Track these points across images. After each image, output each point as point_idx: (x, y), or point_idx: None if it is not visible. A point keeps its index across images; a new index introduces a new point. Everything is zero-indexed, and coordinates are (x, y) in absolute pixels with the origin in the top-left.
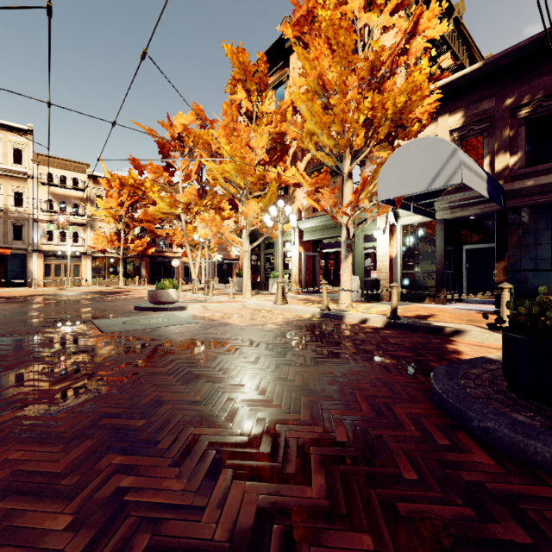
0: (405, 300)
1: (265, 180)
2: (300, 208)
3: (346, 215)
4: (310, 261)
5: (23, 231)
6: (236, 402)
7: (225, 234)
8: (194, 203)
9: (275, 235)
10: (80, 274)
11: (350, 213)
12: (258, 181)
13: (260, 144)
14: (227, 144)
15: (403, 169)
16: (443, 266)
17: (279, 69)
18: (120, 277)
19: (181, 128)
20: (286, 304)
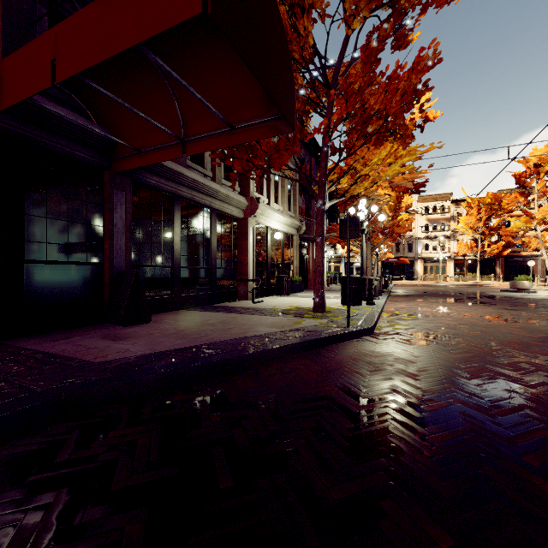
0: None
1: None
2: None
3: None
4: None
5: (412, 246)
6: (542, 303)
7: None
8: None
9: None
10: (445, 272)
11: None
12: None
13: None
14: None
15: None
16: None
17: None
18: (477, 274)
19: (536, 160)
20: None
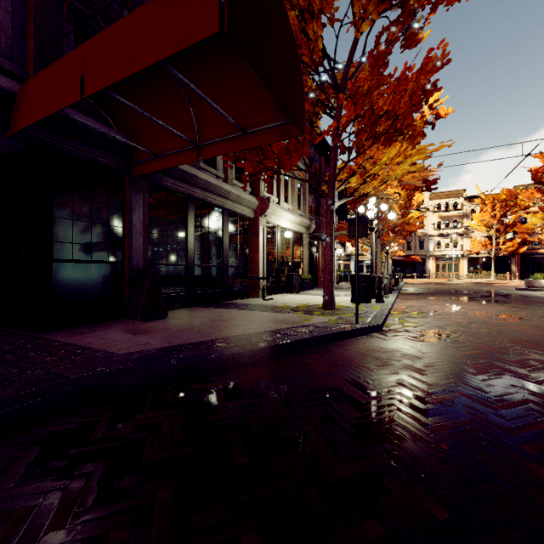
0: None
1: None
2: None
3: None
4: None
5: (424, 244)
6: None
7: None
8: None
9: None
10: (458, 270)
11: None
12: None
13: None
14: None
15: None
16: None
17: None
18: (491, 272)
19: None
20: None
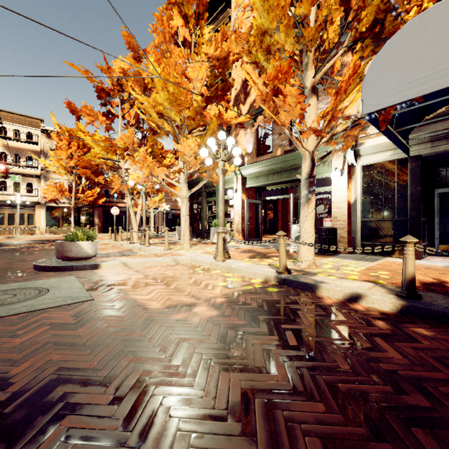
0: (367, 253)
1: (204, 119)
2: (243, 153)
3: (317, 134)
4: (253, 209)
5: None
6: None
7: (159, 177)
8: (132, 149)
9: (216, 180)
10: (34, 223)
11: (314, 141)
12: (196, 115)
13: (198, 75)
14: (156, 64)
15: (411, 57)
16: (420, 212)
17: (220, 12)
18: (71, 225)
19: (120, 73)
20: (228, 260)
